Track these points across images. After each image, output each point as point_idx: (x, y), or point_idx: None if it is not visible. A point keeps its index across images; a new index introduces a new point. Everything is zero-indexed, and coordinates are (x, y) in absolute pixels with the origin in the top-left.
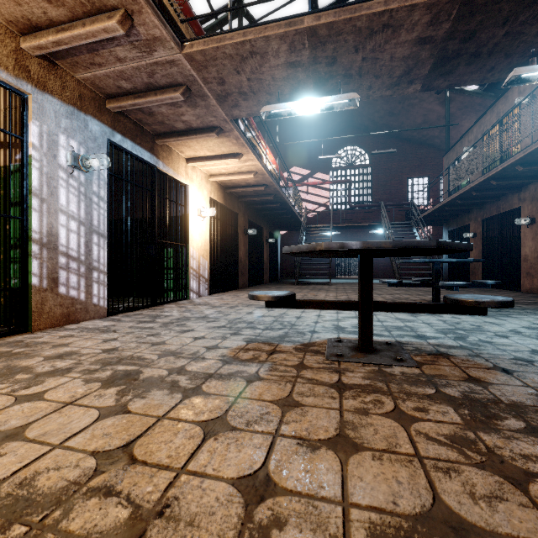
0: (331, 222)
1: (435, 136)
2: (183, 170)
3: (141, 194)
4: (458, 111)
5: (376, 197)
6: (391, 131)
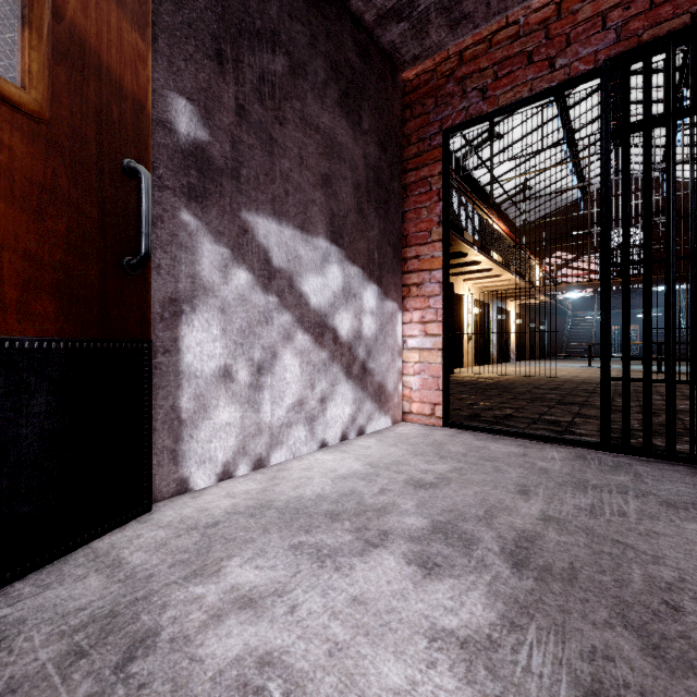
0: (595, 311)
1: None
2: (509, 305)
3: None
4: None
5: None
6: (657, 230)
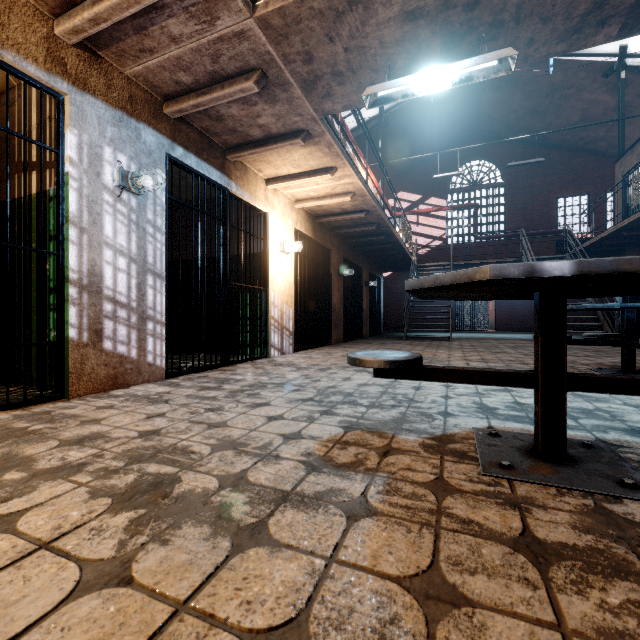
0: (451, 258)
1: (598, 138)
2: (262, 194)
3: (213, 228)
4: (637, 98)
5: (511, 226)
6: (535, 134)
